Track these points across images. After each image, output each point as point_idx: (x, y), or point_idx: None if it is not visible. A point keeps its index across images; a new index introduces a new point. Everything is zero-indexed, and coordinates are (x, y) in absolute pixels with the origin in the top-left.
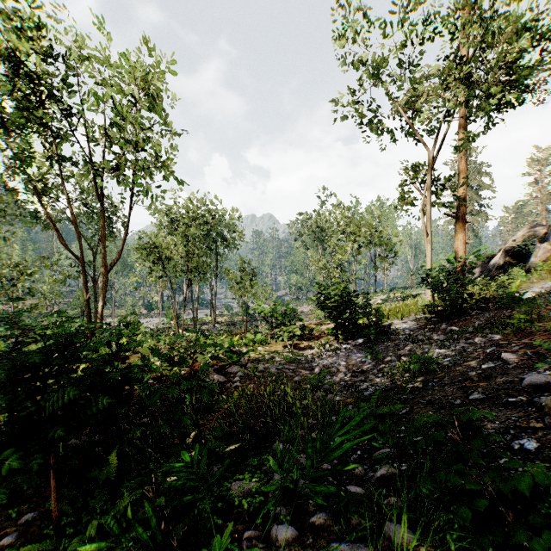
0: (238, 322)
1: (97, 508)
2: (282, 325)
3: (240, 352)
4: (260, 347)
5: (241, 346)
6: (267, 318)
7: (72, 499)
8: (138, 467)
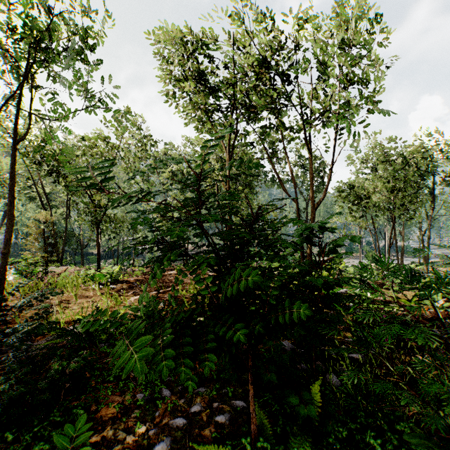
0: None
1: None
2: None
3: None
4: None
5: None
6: None
7: (274, 413)
8: (349, 423)
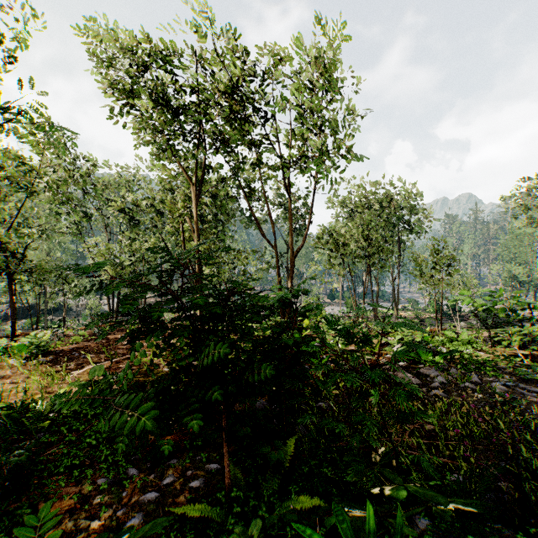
0: (427, 319)
1: (265, 494)
2: (505, 326)
3: (437, 351)
4: (468, 350)
5: (437, 344)
6: (468, 318)
7: (247, 468)
8: (310, 462)
